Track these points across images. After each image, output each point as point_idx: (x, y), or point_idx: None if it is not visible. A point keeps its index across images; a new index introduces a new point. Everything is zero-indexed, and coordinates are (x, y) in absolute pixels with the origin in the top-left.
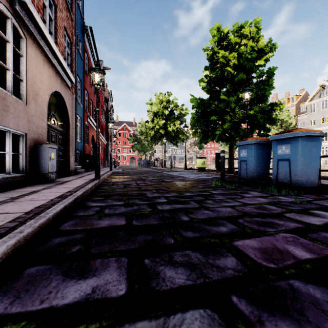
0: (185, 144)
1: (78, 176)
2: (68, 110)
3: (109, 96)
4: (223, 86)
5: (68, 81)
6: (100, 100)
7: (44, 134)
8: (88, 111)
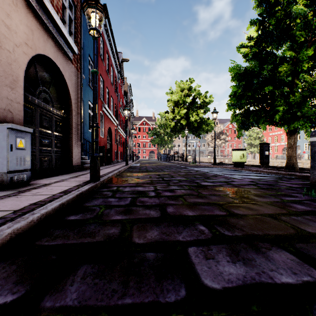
0: (214, 133)
1: (79, 173)
2: (69, 88)
3: (128, 89)
4: (286, 40)
5: (69, 49)
6: (118, 92)
7: (17, 110)
8: (104, 100)
